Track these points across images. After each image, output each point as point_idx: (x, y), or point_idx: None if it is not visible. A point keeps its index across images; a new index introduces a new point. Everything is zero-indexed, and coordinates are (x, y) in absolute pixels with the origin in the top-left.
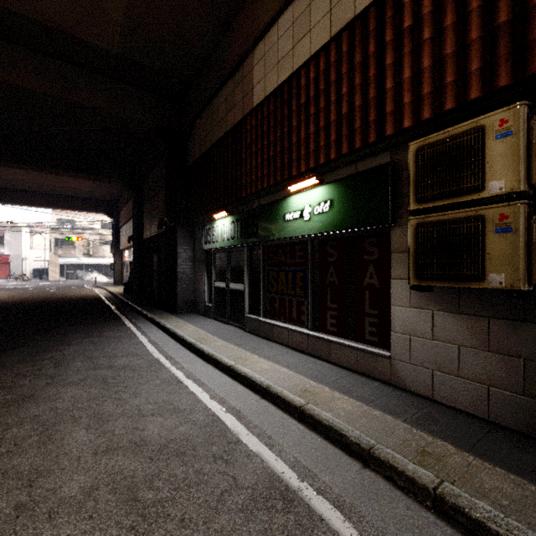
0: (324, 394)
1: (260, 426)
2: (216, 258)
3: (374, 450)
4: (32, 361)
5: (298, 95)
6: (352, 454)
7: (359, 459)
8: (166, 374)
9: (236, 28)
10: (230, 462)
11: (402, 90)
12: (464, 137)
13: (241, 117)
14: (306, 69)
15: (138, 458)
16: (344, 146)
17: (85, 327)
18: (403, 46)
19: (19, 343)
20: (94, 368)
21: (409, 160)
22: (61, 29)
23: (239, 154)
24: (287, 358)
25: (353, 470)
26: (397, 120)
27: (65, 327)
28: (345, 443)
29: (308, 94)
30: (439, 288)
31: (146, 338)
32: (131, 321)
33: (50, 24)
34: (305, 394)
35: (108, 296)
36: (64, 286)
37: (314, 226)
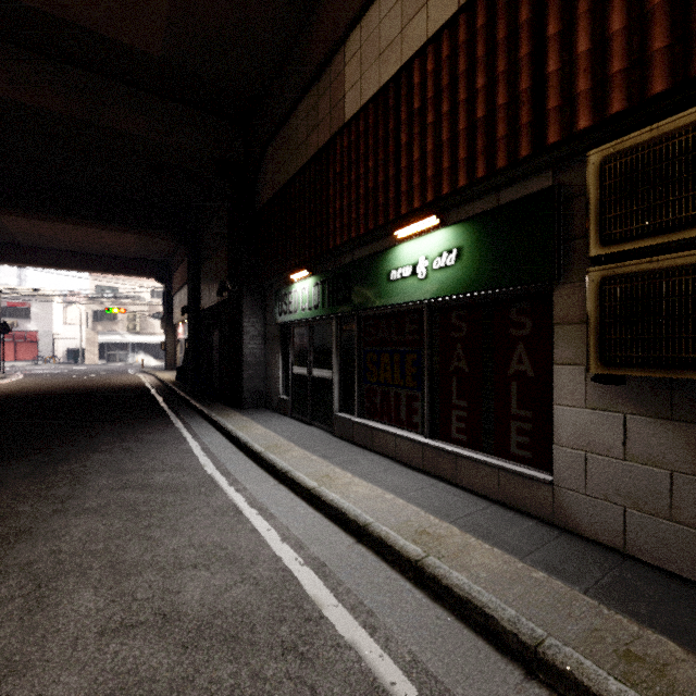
0: (452, 540)
1: (354, 592)
2: (294, 334)
3: (545, 648)
4: (41, 475)
5: (409, 99)
6: (505, 650)
7: (518, 660)
8: (220, 499)
9: (321, 14)
10: (308, 658)
11: (575, 71)
12: (688, 134)
13: (328, 138)
14: (421, 59)
15: (165, 644)
16: (480, 167)
17: (120, 427)
18: (576, 3)
19: (30, 449)
20: (122, 487)
21: (589, 178)
22: (87, 27)
23: (324, 190)
24: (394, 478)
25: (511, 682)
26: (566, 119)
27: (94, 427)
28: (492, 630)
29: (424, 95)
30: (636, 379)
31: (199, 444)
32: (181, 419)
33: (72, 20)
34: (423, 539)
35: (156, 385)
36: (102, 372)
37: (433, 287)
